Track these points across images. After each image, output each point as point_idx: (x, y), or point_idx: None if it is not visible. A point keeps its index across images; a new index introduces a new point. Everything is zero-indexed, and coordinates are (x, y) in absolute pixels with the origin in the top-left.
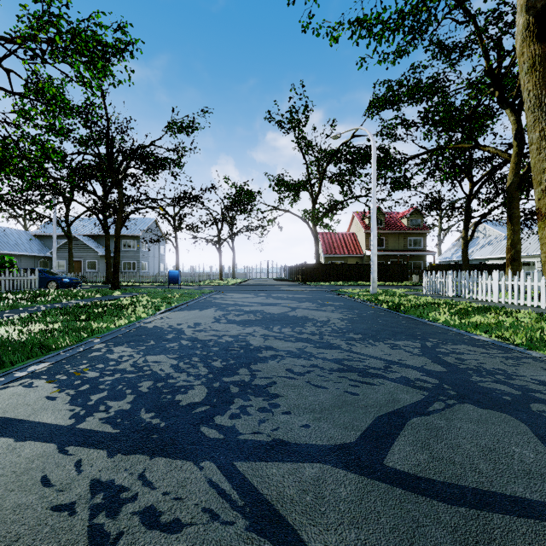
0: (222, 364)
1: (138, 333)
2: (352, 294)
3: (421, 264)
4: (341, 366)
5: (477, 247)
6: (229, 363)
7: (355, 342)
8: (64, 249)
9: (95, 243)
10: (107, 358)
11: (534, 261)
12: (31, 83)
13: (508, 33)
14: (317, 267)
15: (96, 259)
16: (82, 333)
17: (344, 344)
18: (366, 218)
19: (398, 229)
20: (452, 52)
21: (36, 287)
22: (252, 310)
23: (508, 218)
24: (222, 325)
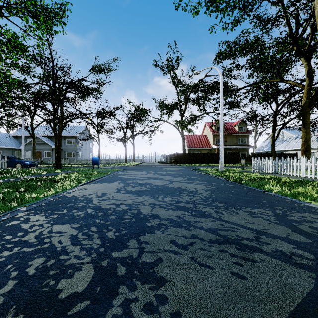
0: (114, 235)
1: (58, 202)
2: (208, 172)
3: (246, 153)
4: (218, 236)
5: (278, 143)
6: (121, 233)
7: (221, 210)
8: (30, 144)
9: (50, 141)
10: (19, 228)
11: (313, 151)
12: (0, 35)
13: (304, 9)
14: (184, 155)
15: (50, 150)
16: (12, 203)
17: (213, 212)
18: (213, 126)
19: (232, 132)
20: (267, 23)
21: (5, 167)
22: (143, 183)
23: (303, 125)
24: (121, 195)
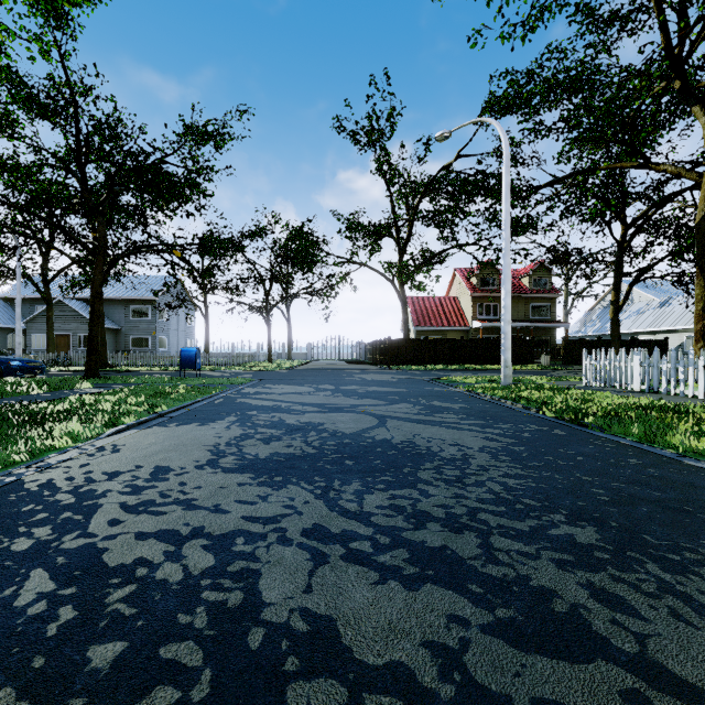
0: None
1: None
2: (471, 386)
3: (549, 339)
4: None
5: (621, 318)
6: None
7: (613, 580)
8: (44, 318)
9: None
10: None
11: None
12: None
13: None
14: (406, 344)
15: None
16: None
17: (586, 597)
18: (473, 277)
19: (518, 291)
20: (610, 23)
21: None
22: (300, 425)
23: (699, 270)
24: (216, 478)
